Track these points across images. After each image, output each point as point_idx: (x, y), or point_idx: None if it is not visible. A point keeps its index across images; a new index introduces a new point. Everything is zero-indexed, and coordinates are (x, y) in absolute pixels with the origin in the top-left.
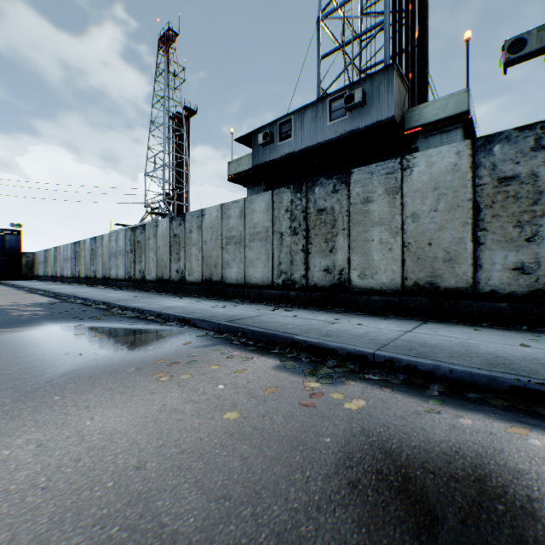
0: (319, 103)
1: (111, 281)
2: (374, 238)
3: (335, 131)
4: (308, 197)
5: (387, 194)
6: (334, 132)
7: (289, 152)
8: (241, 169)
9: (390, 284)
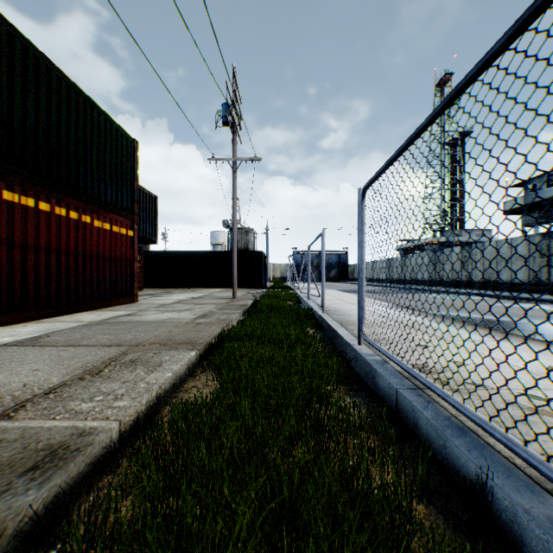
0: None
1: (417, 282)
2: None
3: None
4: (548, 239)
5: None
6: None
7: None
8: (513, 207)
9: None
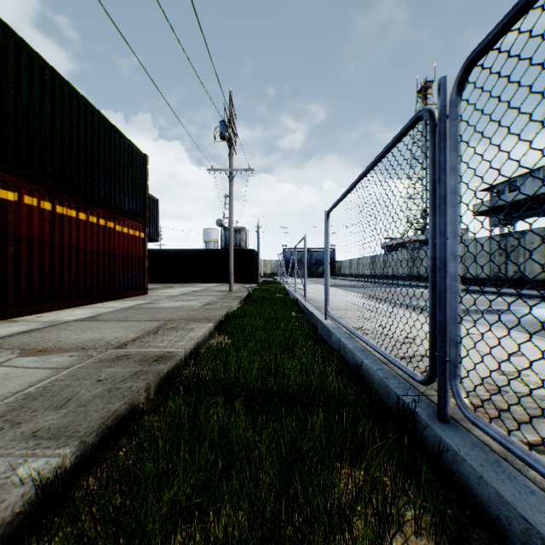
0: (534, 171)
1: (397, 277)
2: (533, 258)
3: (544, 188)
4: (505, 240)
5: (538, 241)
6: (544, 188)
7: (514, 199)
8: (481, 209)
9: (540, 278)
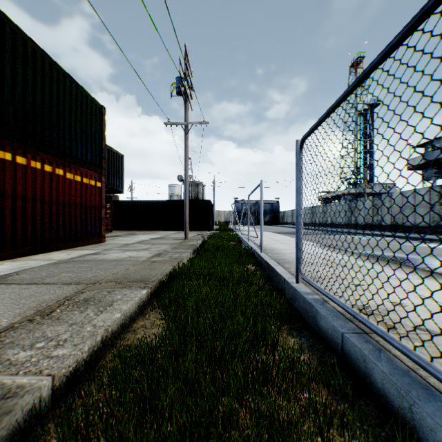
0: None
1: (335, 225)
2: None
3: None
4: None
5: None
6: None
7: None
8: (415, 164)
9: None
